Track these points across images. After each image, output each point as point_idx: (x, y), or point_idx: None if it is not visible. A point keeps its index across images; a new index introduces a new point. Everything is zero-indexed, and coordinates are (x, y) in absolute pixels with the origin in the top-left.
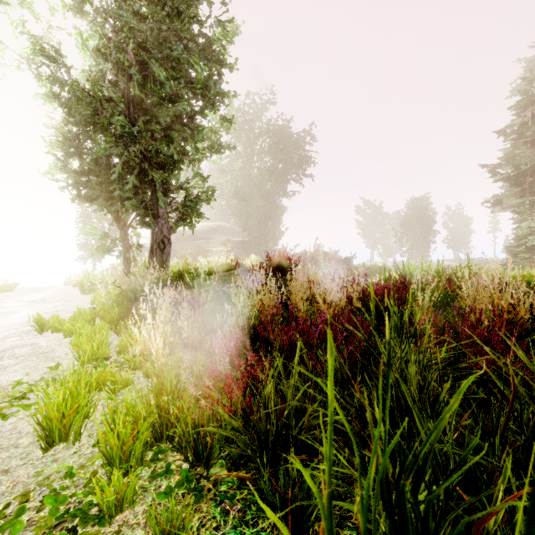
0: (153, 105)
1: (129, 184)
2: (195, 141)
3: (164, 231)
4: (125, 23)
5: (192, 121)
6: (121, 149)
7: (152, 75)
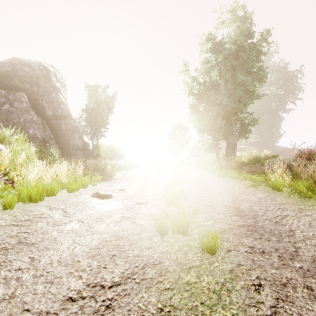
0: (232, 88)
1: (223, 123)
2: (251, 99)
3: (234, 141)
4: (228, 63)
5: (250, 90)
6: (221, 110)
7: (235, 77)
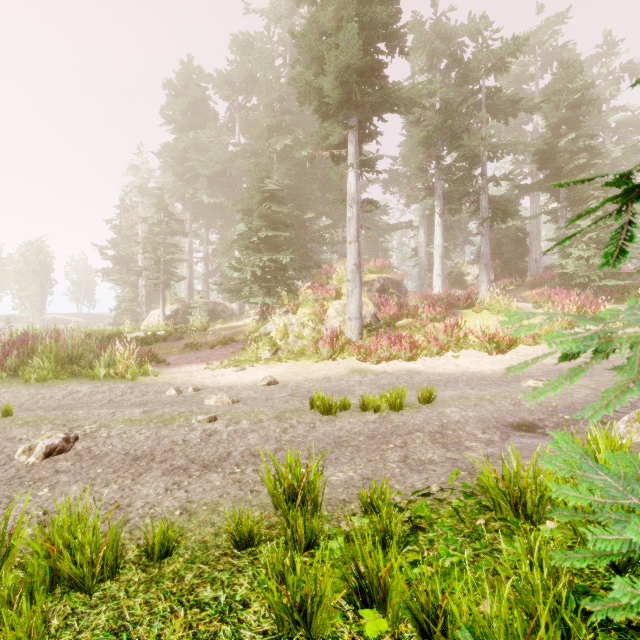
0: None
1: None
2: None
3: None
4: None
5: None
6: None
7: None
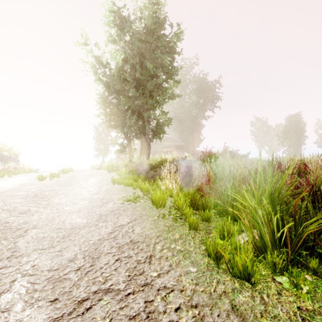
0: (144, 80)
1: (134, 119)
2: (163, 96)
3: (148, 141)
4: (135, 46)
5: (162, 86)
6: (131, 103)
7: (145, 67)
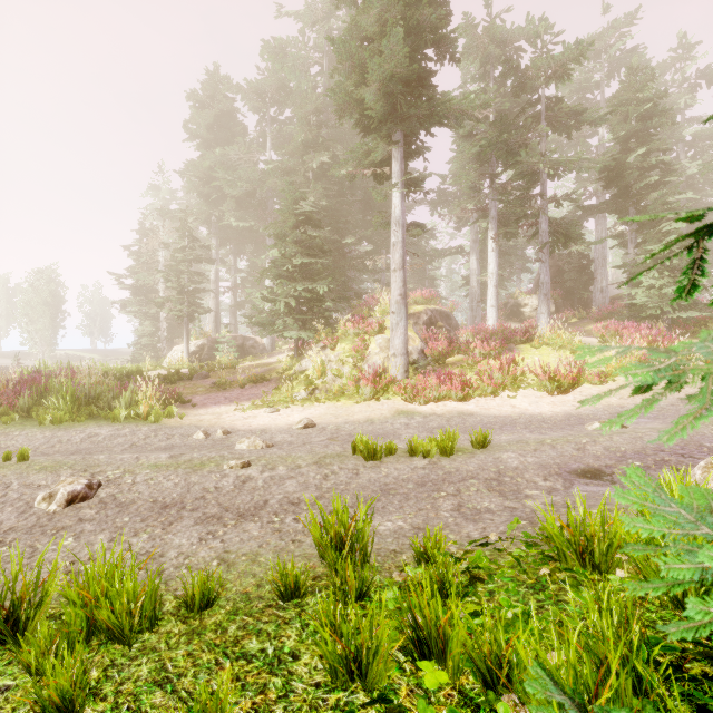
0: None
1: None
2: None
3: None
4: None
5: None
6: None
7: None
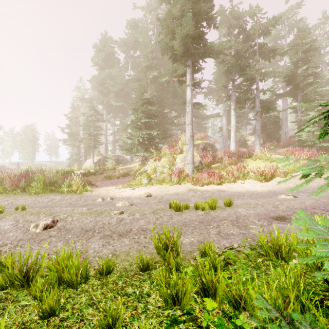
0: None
1: None
2: None
3: None
4: None
5: None
6: None
7: None
